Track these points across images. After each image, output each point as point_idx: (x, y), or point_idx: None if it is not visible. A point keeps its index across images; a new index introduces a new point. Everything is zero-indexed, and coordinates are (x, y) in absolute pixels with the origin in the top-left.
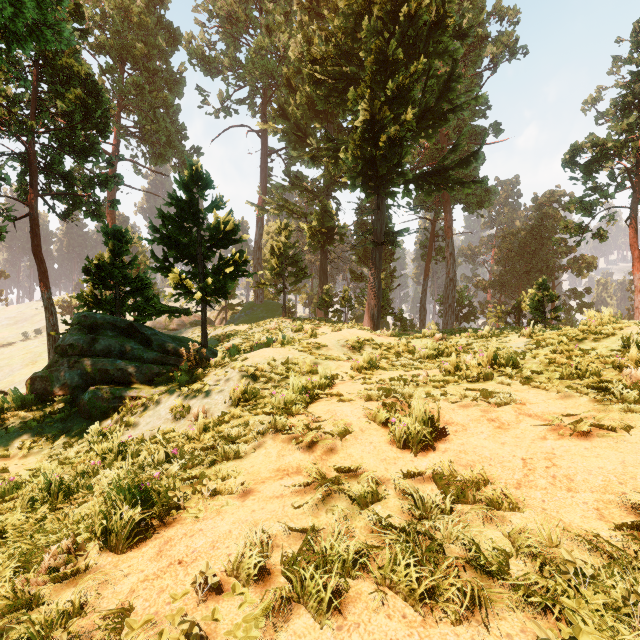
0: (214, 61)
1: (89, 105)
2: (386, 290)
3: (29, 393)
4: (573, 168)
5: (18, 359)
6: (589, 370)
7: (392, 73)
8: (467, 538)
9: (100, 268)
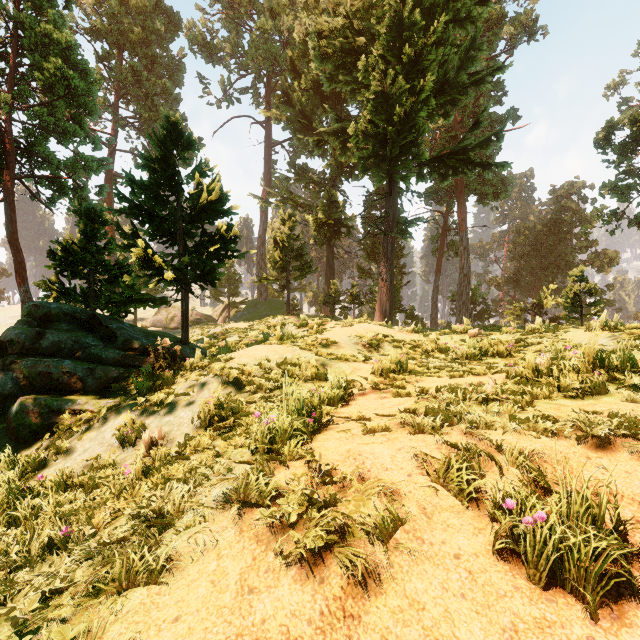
0: (215, 47)
1: (71, 77)
2: (397, 285)
3: None
4: (605, 149)
5: None
6: None
7: (408, 38)
8: None
9: (68, 252)
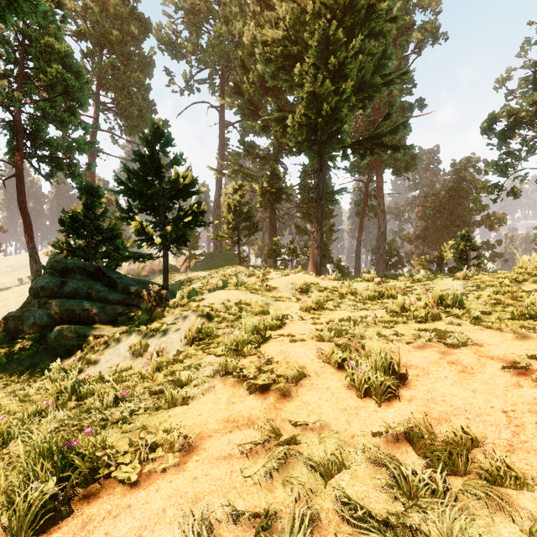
0: (179, 46)
1: (68, 79)
2: (327, 242)
3: (1, 331)
4: (490, 135)
5: (13, 301)
6: None
7: (333, 50)
8: None
9: (74, 219)
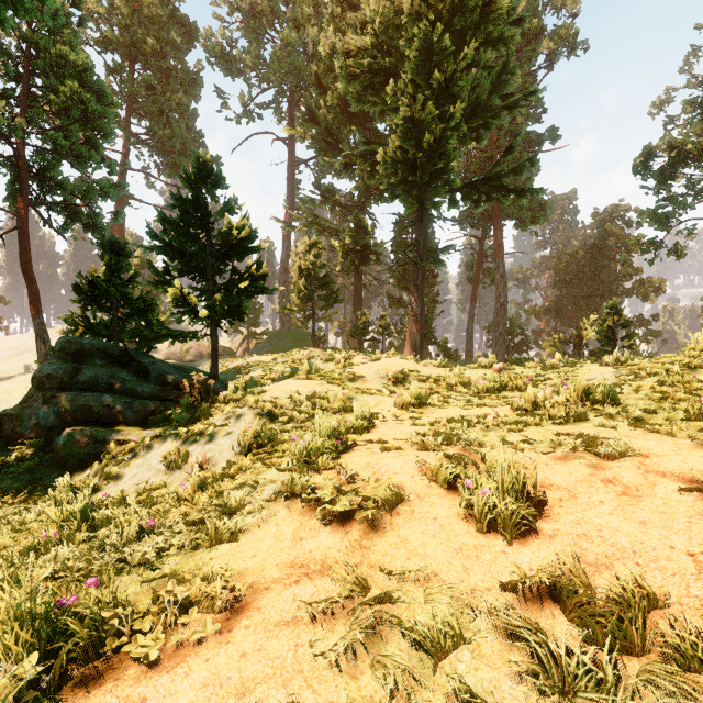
0: (235, 59)
1: (87, 100)
2: (429, 316)
3: None
4: (644, 175)
5: (17, 394)
6: None
7: (438, 62)
8: None
9: (93, 285)
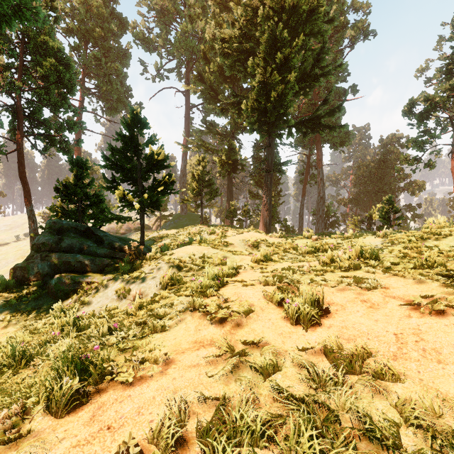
0: (151, 41)
1: (60, 70)
2: (275, 205)
3: (11, 279)
4: (410, 117)
5: (12, 254)
6: (436, 262)
7: (280, 47)
8: (361, 409)
9: (67, 187)
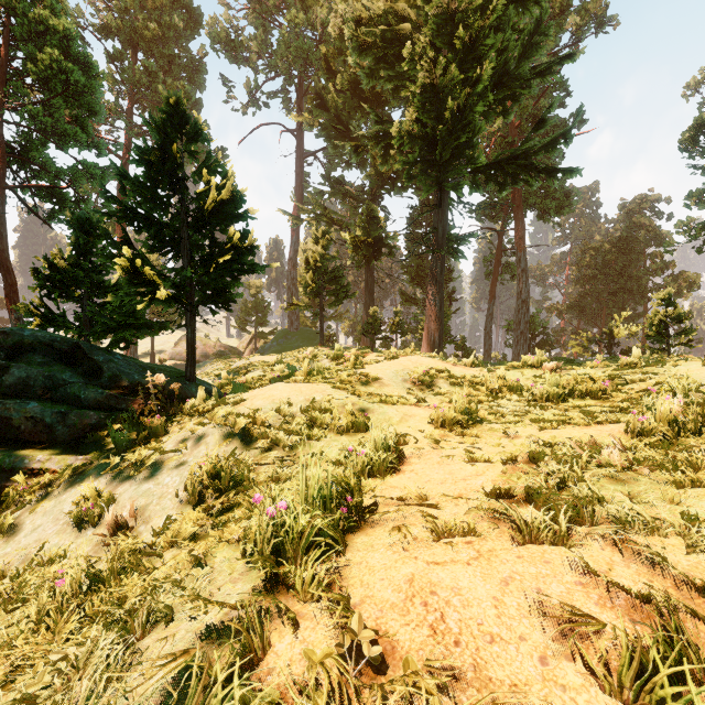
0: (240, 46)
1: (69, 70)
2: (446, 313)
3: None
4: (691, 153)
5: None
6: None
7: (461, 20)
8: None
9: (56, 269)
